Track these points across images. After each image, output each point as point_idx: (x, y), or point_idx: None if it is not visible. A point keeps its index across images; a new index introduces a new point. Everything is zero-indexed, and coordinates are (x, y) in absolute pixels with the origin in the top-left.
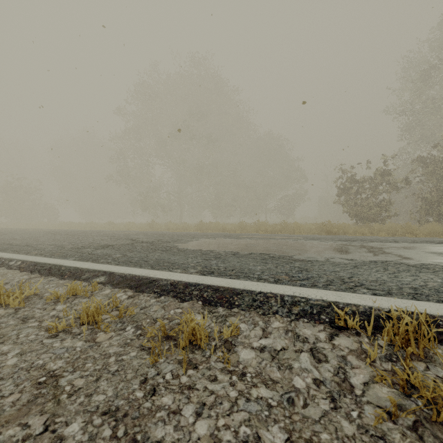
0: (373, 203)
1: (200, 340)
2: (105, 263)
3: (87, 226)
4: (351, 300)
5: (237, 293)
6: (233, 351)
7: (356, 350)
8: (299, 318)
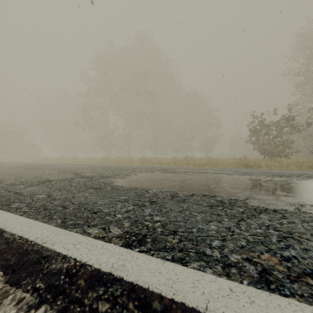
0: (279, 142)
1: None
2: (13, 210)
3: (58, 160)
4: None
5: None
6: None
7: None
8: None
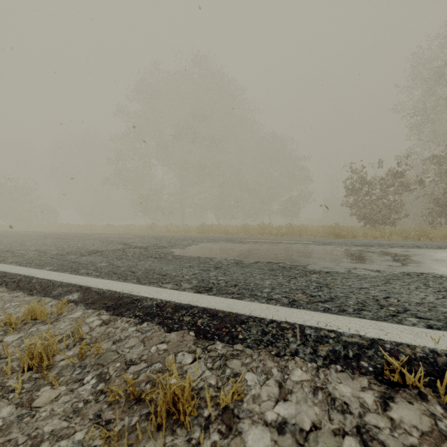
0: (383, 204)
1: (184, 411)
2: (84, 274)
3: (86, 229)
4: (401, 338)
5: (240, 321)
6: (236, 433)
7: (431, 433)
8: (329, 364)
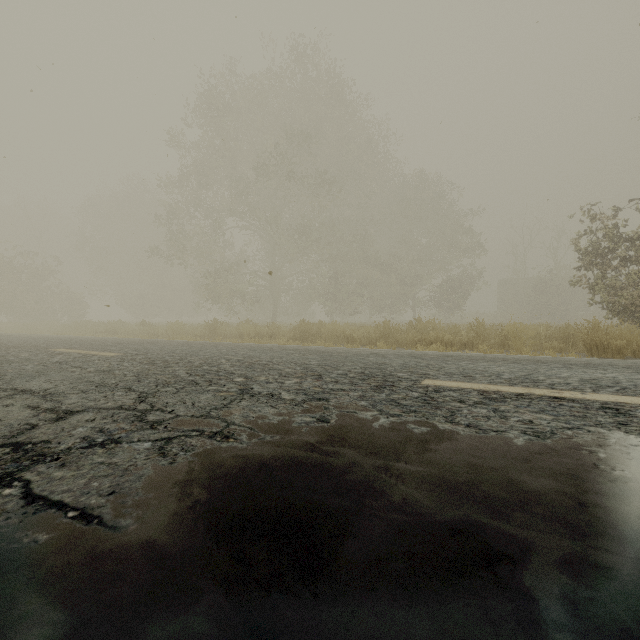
0: None
1: None
2: None
3: (106, 329)
4: None
5: None
6: None
7: None
8: None
